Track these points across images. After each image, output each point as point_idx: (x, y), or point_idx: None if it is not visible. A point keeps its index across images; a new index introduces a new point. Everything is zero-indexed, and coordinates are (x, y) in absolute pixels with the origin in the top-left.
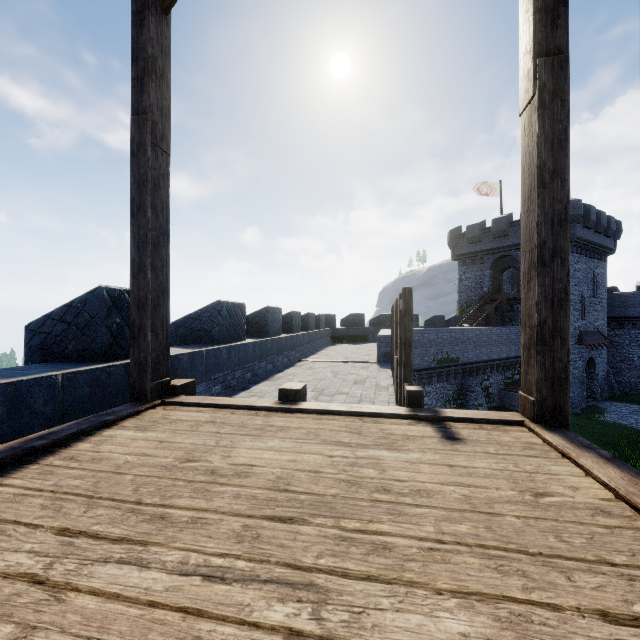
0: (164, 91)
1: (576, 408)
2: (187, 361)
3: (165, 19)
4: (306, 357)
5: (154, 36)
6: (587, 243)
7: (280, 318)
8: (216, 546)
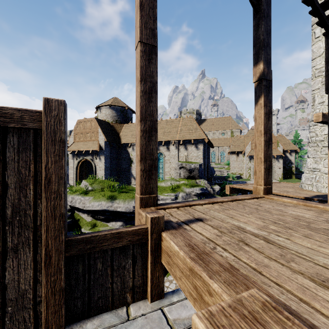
0: None
1: None
2: None
3: None
4: None
5: None
6: None
7: None
8: None
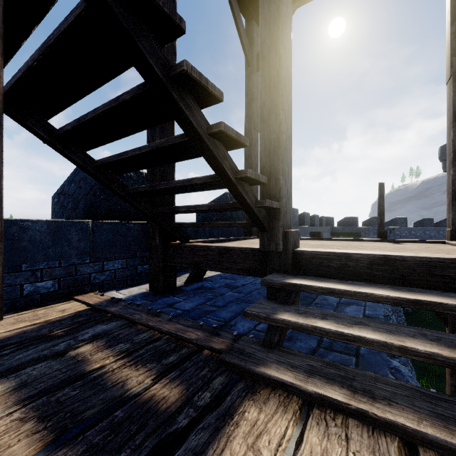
0: (257, 105)
1: None
2: None
3: (257, 74)
4: None
5: (254, 83)
6: None
7: (297, 215)
8: (306, 246)
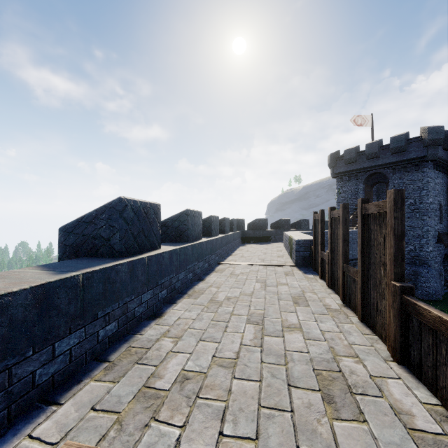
0: None
1: (439, 296)
2: (30, 303)
3: None
4: (224, 259)
5: None
6: (445, 162)
7: (200, 222)
8: None
